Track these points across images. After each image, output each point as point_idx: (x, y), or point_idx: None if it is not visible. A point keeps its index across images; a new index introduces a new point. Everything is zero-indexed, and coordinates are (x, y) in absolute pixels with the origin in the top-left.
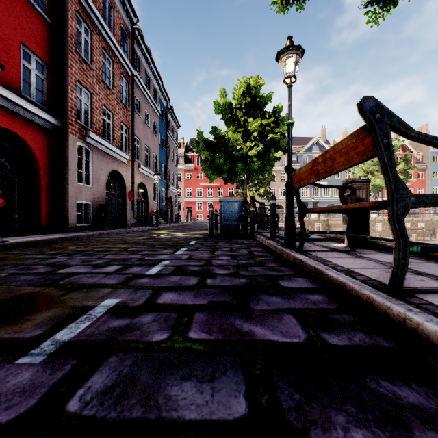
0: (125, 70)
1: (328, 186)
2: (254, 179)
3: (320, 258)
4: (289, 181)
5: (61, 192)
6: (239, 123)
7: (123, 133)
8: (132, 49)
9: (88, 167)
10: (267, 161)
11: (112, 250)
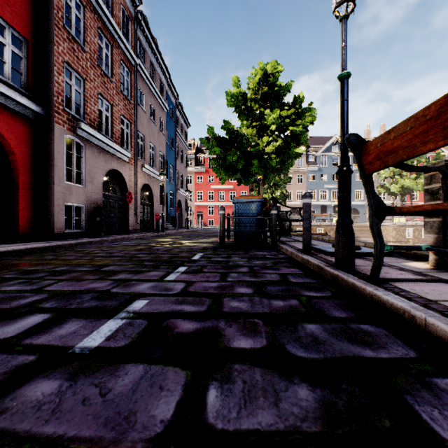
0: (126, 58)
1: (424, 168)
2: (271, 180)
3: (438, 304)
4: (343, 166)
5: (46, 193)
6: (254, 117)
7: (124, 128)
8: (135, 35)
9: (81, 164)
10: (286, 158)
11: (77, 270)
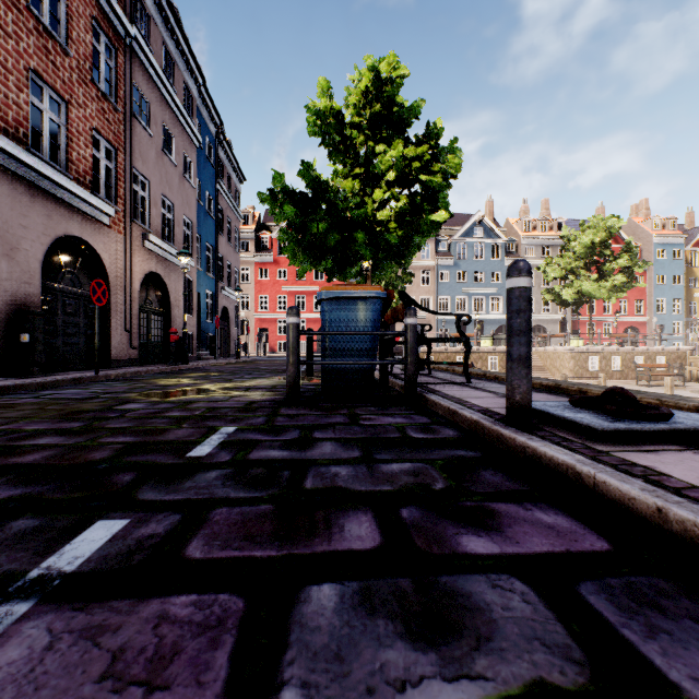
0: (106, 18)
1: None
2: (385, 273)
3: None
4: None
5: None
6: (357, 159)
7: (101, 158)
8: None
9: None
10: (414, 232)
11: None
